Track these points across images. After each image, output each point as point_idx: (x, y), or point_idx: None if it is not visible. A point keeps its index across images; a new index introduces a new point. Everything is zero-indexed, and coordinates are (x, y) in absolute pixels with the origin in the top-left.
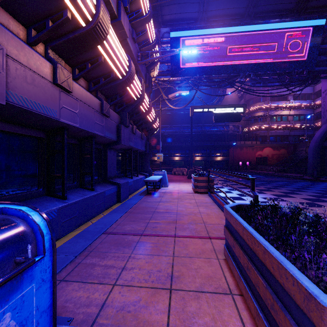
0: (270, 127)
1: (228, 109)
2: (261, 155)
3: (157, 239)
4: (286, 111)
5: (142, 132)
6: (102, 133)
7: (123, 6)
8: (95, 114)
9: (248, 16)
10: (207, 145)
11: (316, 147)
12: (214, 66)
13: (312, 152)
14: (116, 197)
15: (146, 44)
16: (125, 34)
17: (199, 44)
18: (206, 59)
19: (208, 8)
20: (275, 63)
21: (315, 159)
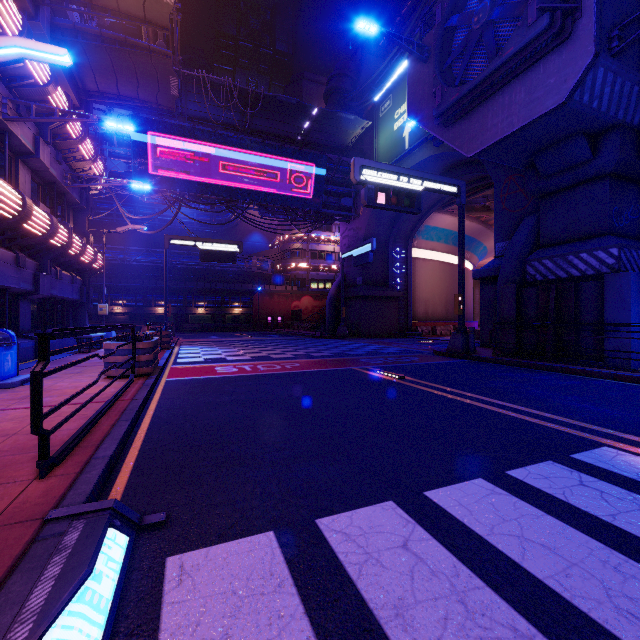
0: (309, 267)
1: (220, 246)
2: (299, 306)
3: (77, 367)
4: (330, 247)
5: (73, 274)
6: (17, 285)
7: (43, 140)
8: (11, 268)
9: (244, 130)
10: (216, 289)
11: (331, 299)
12: (202, 182)
13: (328, 305)
14: (33, 352)
15: (81, 159)
16: (45, 166)
17: (178, 148)
18: (189, 170)
19: (188, 107)
20: (280, 195)
21: (331, 313)
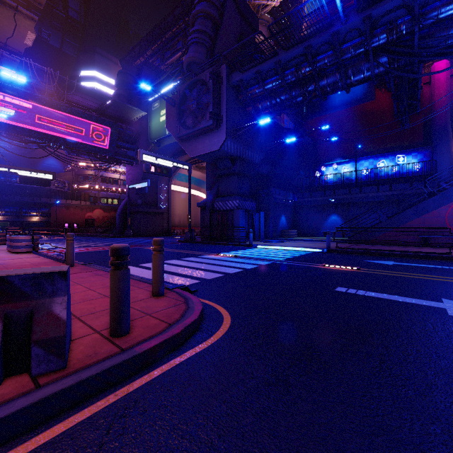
0: (100, 188)
1: (37, 174)
2: (92, 216)
3: None
4: (117, 175)
5: None
6: None
7: None
8: None
9: (57, 97)
10: (15, 201)
11: (120, 213)
12: (20, 127)
13: (118, 216)
14: None
15: None
16: None
17: None
18: (9, 116)
19: None
20: (84, 144)
21: (120, 222)
